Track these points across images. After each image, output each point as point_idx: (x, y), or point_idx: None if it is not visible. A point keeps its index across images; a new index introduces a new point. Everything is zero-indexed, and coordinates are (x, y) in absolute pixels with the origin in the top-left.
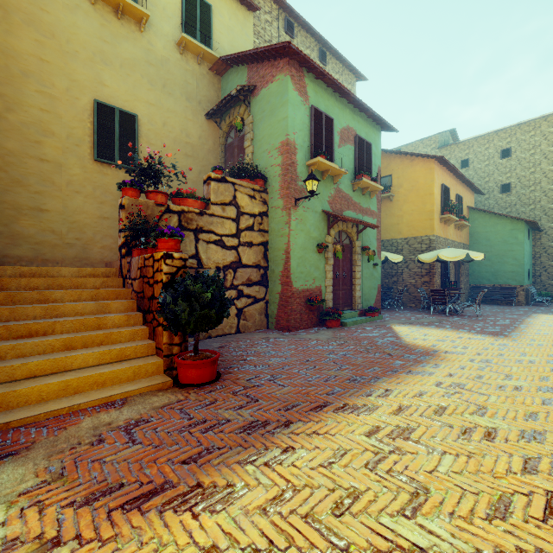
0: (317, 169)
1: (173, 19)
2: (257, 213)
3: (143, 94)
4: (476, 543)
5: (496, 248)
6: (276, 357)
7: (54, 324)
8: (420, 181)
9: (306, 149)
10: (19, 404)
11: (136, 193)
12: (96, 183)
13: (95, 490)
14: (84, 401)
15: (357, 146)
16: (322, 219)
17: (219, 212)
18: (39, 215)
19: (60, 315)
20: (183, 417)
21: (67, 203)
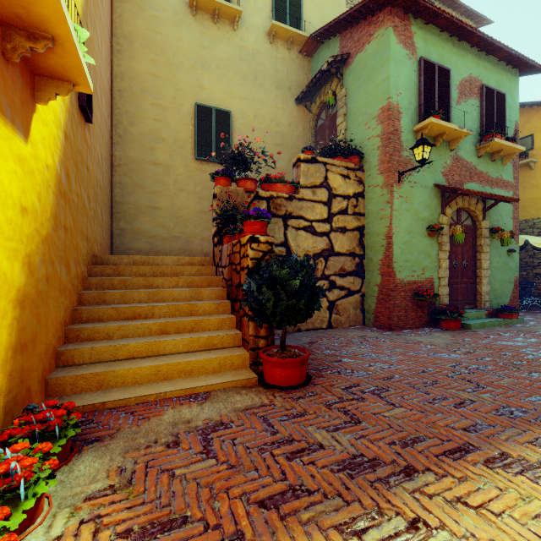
0: (427, 135)
1: (263, 10)
2: (352, 195)
3: (236, 90)
4: None
5: None
6: (379, 362)
7: (154, 308)
8: None
9: (412, 112)
10: (117, 384)
11: (226, 181)
12: (196, 180)
13: (155, 518)
14: (170, 389)
15: (483, 99)
16: (434, 196)
17: (309, 196)
18: (153, 212)
19: (159, 300)
20: (266, 429)
21: (174, 200)
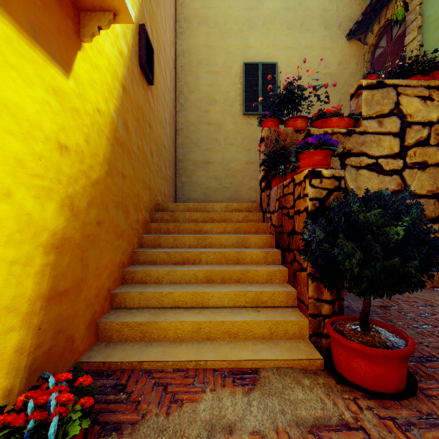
0: None
1: None
2: (435, 120)
3: (281, 42)
4: None
5: None
6: None
7: (201, 254)
8: None
9: None
10: (159, 337)
11: (274, 122)
12: (244, 134)
13: None
14: (211, 357)
15: None
16: None
17: (374, 128)
18: (207, 167)
19: (207, 246)
20: None
21: (224, 154)
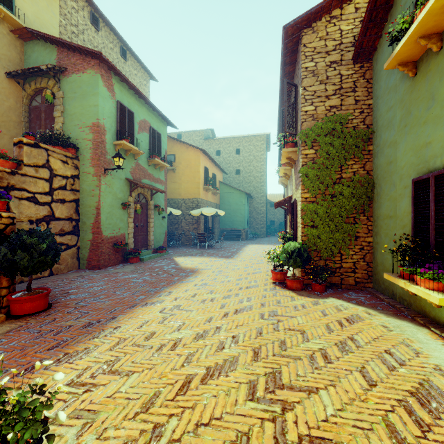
0: (122, 148)
1: None
2: (70, 176)
3: None
4: (199, 331)
5: (233, 207)
6: (94, 287)
7: None
8: (192, 162)
9: (113, 132)
10: None
11: None
12: None
13: None
14: None
15: (151, 134)
16: (126, 185)
17: (32, 173)
18: None
19: None
20: (33, 332)
21: None
